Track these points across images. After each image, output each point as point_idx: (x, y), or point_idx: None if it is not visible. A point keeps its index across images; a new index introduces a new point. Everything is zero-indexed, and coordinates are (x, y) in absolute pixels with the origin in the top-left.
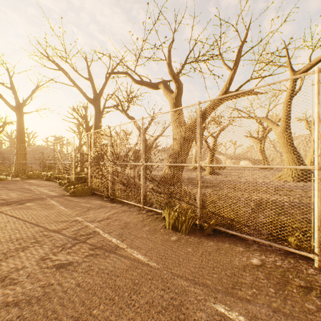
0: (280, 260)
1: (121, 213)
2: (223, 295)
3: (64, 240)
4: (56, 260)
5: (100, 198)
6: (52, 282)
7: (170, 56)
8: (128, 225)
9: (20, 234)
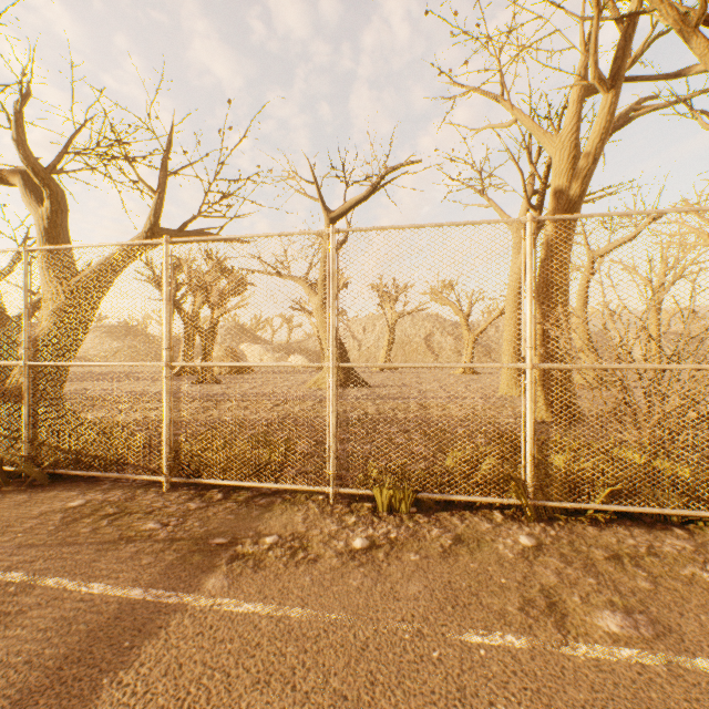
0: (123, 494)
1: None
2: None
3: None
4: None
5: None
6: None
7: (21, 125)
8: None
9: None
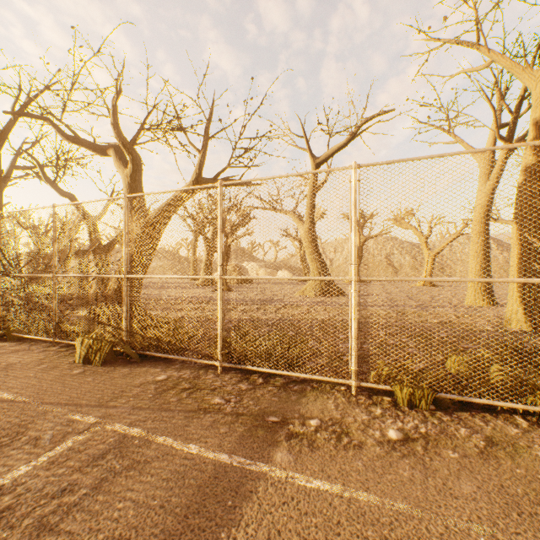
0: (190, 373)
1: (9, 354)
2: (91, 408)
3: None
4: None
5: None
6: None
7: (116, 113)
8: (12, 367)
9: None
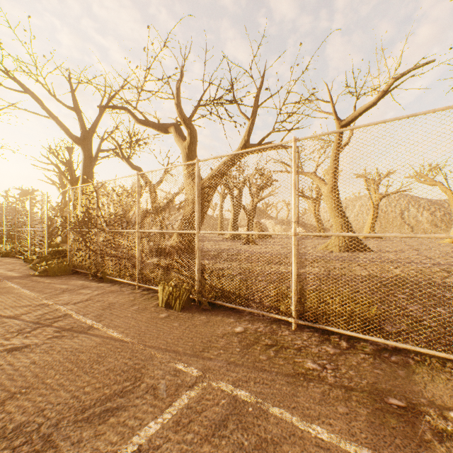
0: (264, 327)
1: (108, 293)
2: (189, 357)
3: (23, 325)
4: (9, 344)
5: (84, 278)
6: (2, 363)
7: (179, 95)
8: (113, 306)
9: None
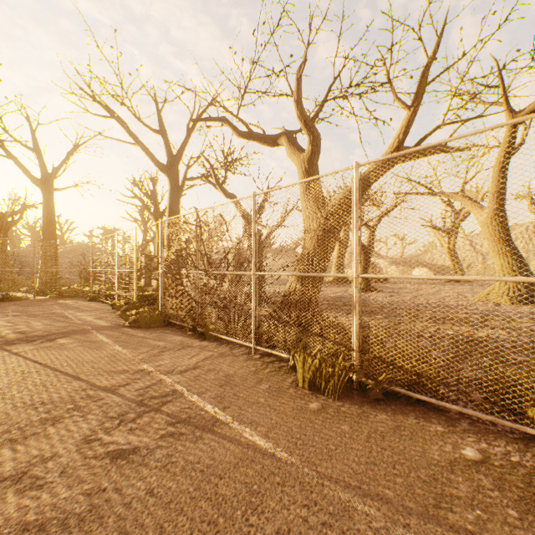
0: (517, 452)
1: (217, 358)
2: (420, 521)
3: (124, 406)
4: (111, 442)
5: (180, 332)
6: (105, 486)
7: (299, 88)
8: (232, 381)
9: (49, 394)
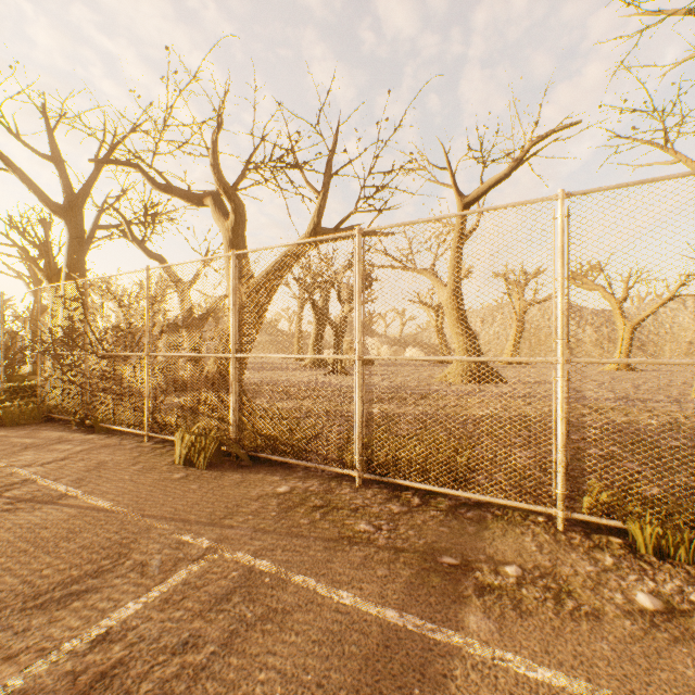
0: (319, 485)
1: (99, 449)
2: (202, 526)
3: None
4: None
5: (64, 427)
6: None
7: (216, 152)
8: (103, 466)
9: None
